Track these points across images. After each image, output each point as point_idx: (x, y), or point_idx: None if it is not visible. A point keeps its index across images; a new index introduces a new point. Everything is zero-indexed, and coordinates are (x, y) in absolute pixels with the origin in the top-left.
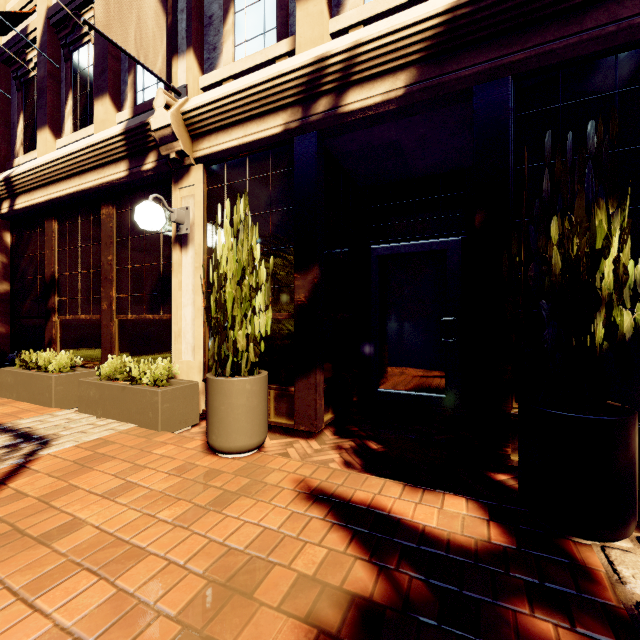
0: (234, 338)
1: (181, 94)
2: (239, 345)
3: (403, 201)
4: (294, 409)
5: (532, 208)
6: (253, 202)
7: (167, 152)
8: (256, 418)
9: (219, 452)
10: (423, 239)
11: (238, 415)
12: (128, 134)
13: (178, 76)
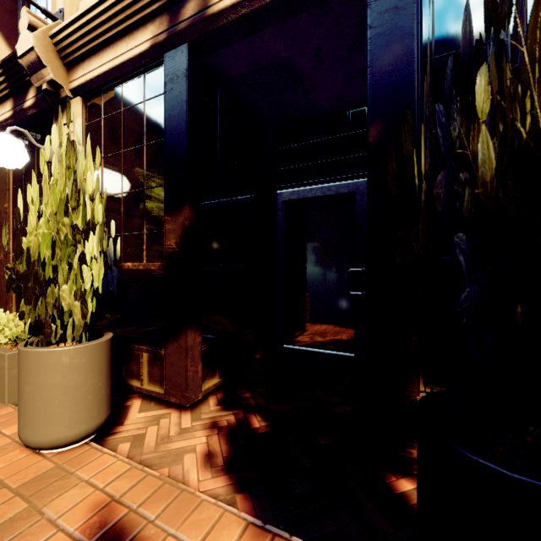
0: (58, 294)
1: (57, 20)
2: (64, 303)
3: (310, 141)
4: (165, 376)
5: (442, 82)
6: (128, 135)
7: (39, 83)
8: (80, 400)
9: (26, 447)
10: (330, 182)
11: (49, 398)
12: (5, 67)
13: (57, 1)
